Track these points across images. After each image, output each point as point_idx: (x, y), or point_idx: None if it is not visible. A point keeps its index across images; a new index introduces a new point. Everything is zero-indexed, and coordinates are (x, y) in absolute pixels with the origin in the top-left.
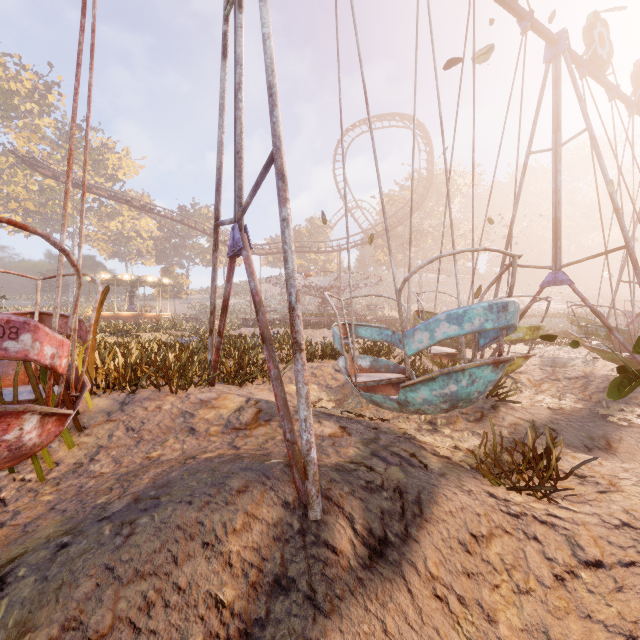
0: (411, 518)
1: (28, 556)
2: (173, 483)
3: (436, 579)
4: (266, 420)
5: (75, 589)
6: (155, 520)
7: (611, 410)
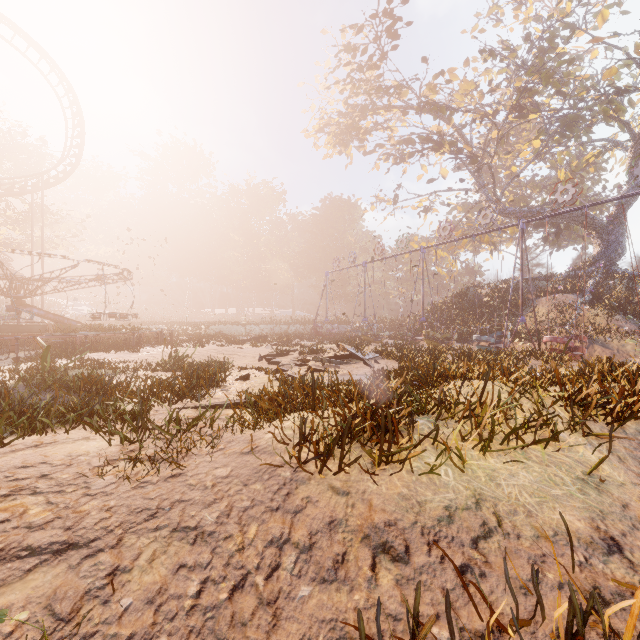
0: None
1: None
2: None
3: None
4: None
5: None
6: None
7: None
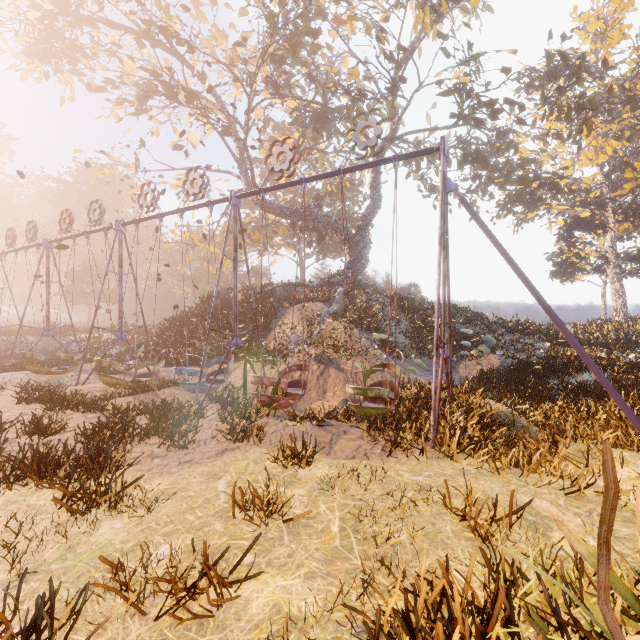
0: None
1: None
2: None
3: None
4: None
5: None
6: None
7: None
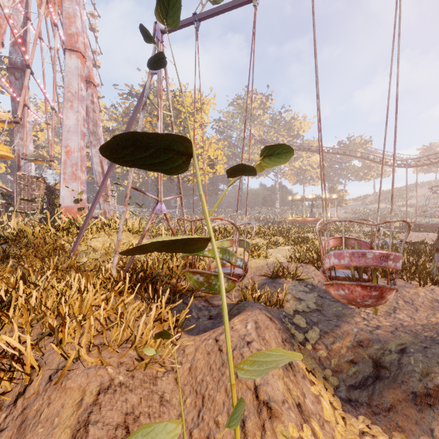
0: None
1: (409, 345)
2: None
3: None
4: None
5: None
6: None
7: None
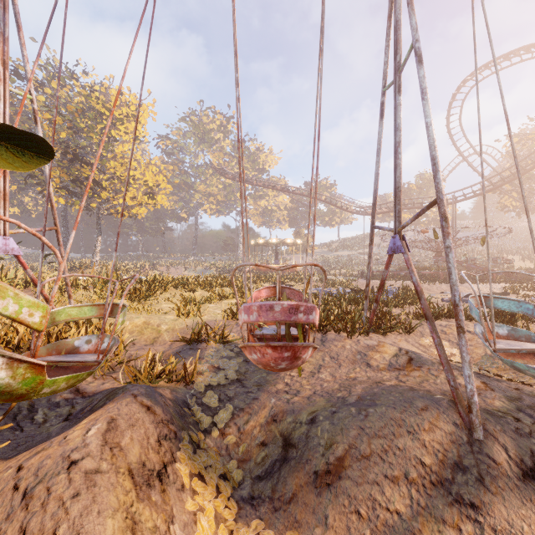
0: None
1: (320, 412)
2: (378, 395)
3: None
4: (417, 366)
5: (349, 432)
6: (377, 412)
7: None
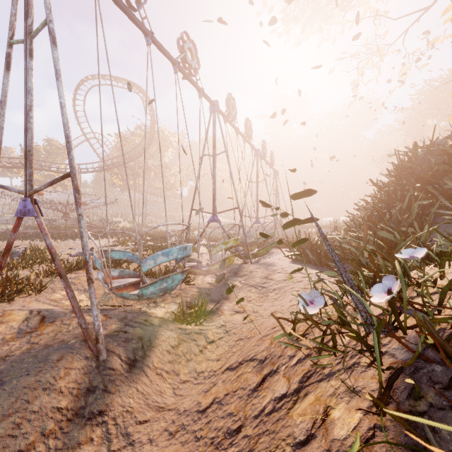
0: (146, 348)
1: None
2: (7, 371)
3: (157, 368)
4: (51, 322)
5: None
6: (7, 390)
7: (231, 280)
